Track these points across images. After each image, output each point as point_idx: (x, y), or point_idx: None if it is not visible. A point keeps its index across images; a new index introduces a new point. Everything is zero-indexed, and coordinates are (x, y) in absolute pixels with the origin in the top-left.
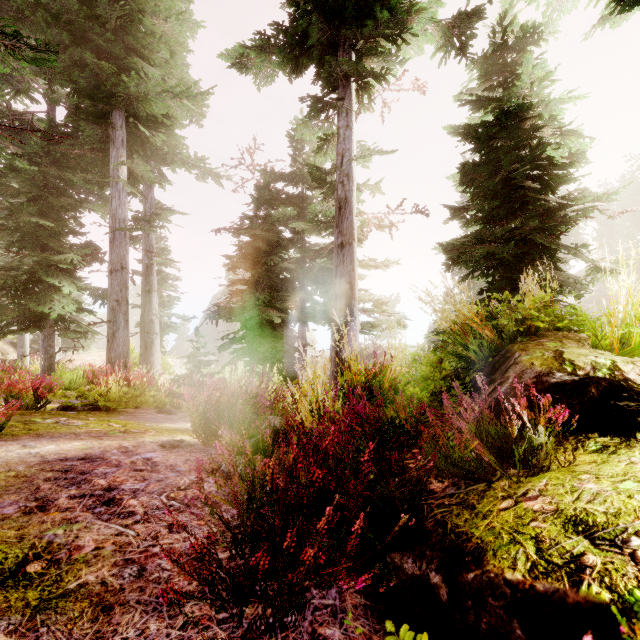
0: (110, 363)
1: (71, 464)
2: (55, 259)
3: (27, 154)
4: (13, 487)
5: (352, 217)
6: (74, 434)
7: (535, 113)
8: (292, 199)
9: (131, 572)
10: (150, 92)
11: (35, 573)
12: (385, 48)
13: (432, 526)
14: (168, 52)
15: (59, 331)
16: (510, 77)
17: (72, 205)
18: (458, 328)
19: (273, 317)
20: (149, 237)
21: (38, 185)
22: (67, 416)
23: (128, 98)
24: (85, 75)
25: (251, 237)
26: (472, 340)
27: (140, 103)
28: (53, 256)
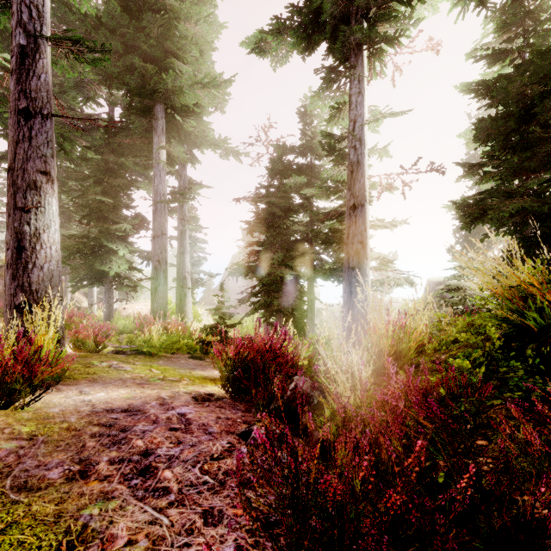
0: (153, 312)
1: (115, 417)
2: (113, 228)
3: (94, 146)
4: (63, 442)
5: (364, 179)
6: (122, 380)
7: None
8: (302, 169)
9: None
10: (184, 86)
11: None
12: (398, 12)
13: None
14: (198, 51)
15: (116, 285)
16: (532, 25)
17: (125, 184)
18: (508, 291)
19: (286, 274)
20: (183, 208)
21: (101, 170)
22: (118, 360)
23: (167, 93)
24: (134, 77)
25: (266, 204)
26: (531, 306)
27: (176, 96)
28: (112, 226)
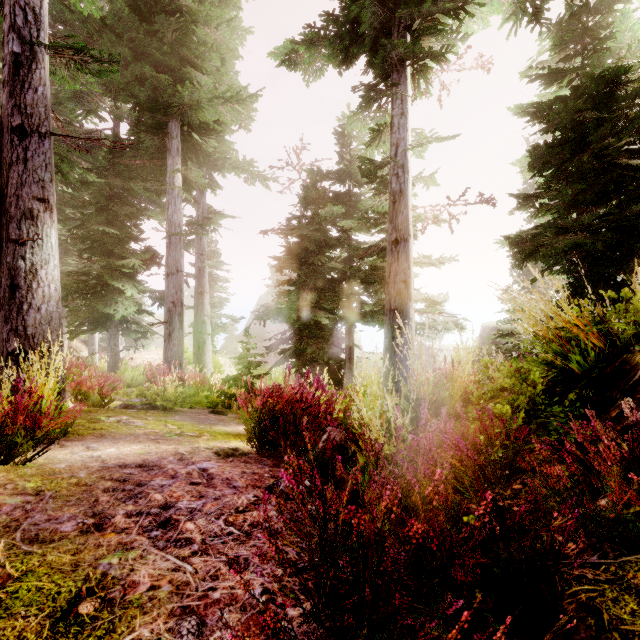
0: (167, 362)
1: (129, 472)
2: (119, 264)
3: (96, 168)
4: (73, 497)
5: (407, 211)
6: (133, 436)
7: (633, 77)
8: (339, 197)
9: (189, 627)
10: (203, 100)
11: (87, 616)
12: (445, 25)
13: (575, 611)
14: (219, 60)
15: (123, 331)
16: (591, 43)
17: (134, 213)
18: (553, 333)
19: (321, 318)
20: (201, 241)
21: (105, 196)
22: (128, 415)
23: (183, 108)
24: (145, 89)
25: (298, 237)
26: (574, 348)
27: (193, 111)
28: (117, 261)
